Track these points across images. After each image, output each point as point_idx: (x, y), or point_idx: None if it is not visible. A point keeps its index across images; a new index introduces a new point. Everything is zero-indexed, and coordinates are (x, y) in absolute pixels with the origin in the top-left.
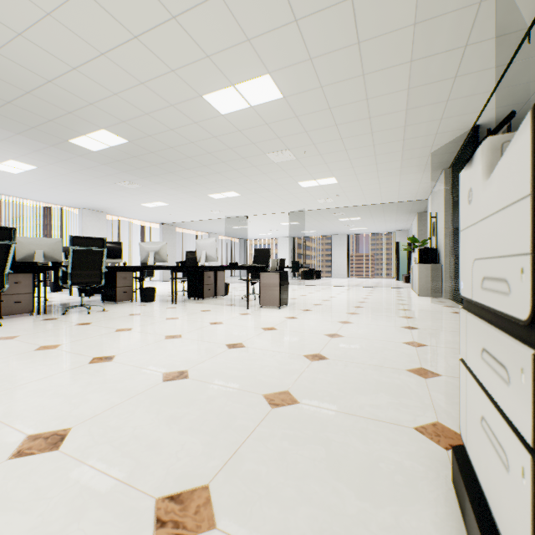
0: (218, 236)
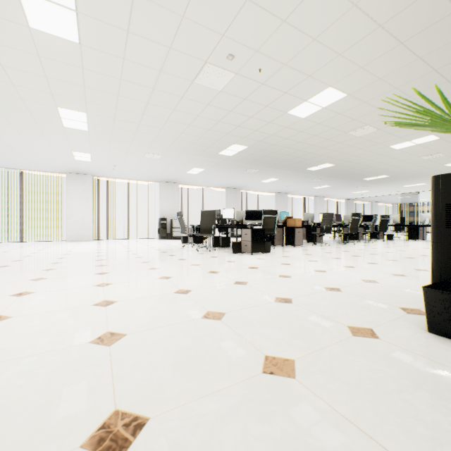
0: (377, 203)
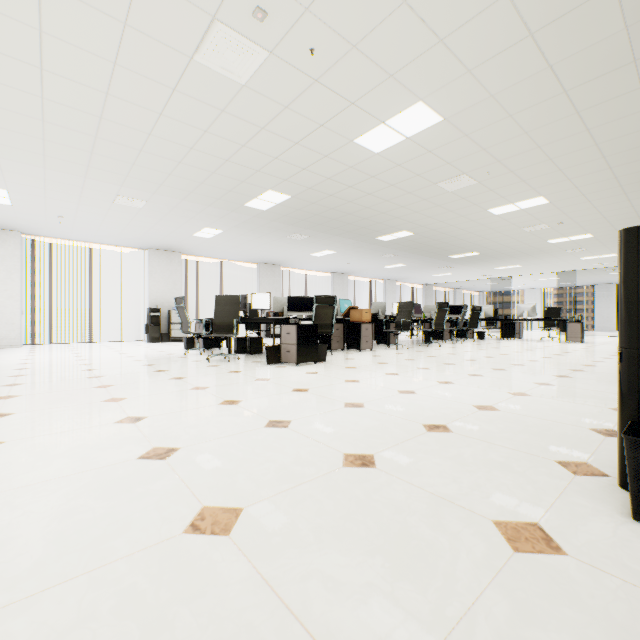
0: (461, 290)
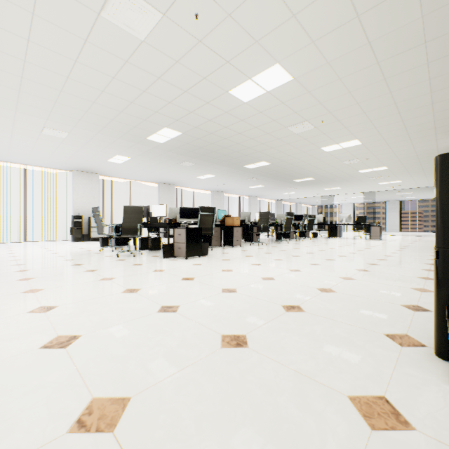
0: (301, 204)
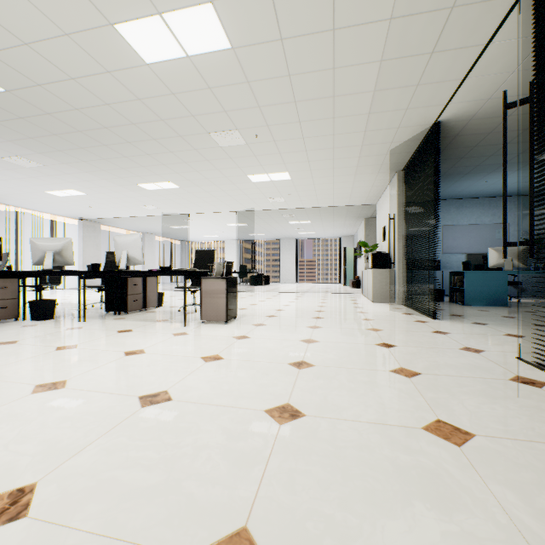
0: (155, 236)
